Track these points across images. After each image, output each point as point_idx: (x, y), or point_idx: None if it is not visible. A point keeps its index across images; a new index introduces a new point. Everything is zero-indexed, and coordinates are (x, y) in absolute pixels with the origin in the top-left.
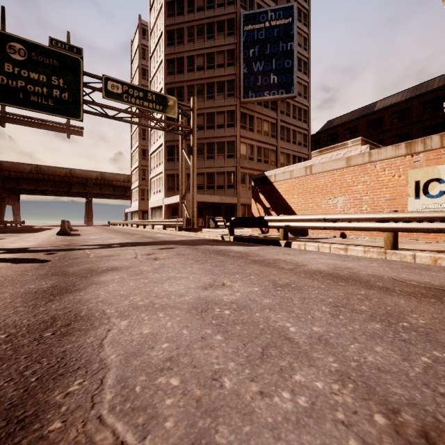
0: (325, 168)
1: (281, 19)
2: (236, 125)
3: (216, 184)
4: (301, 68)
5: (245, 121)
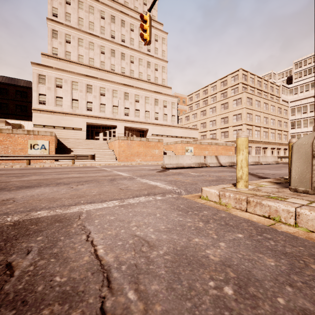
0: None
1: None
2: None
3: None
4: None
5: None
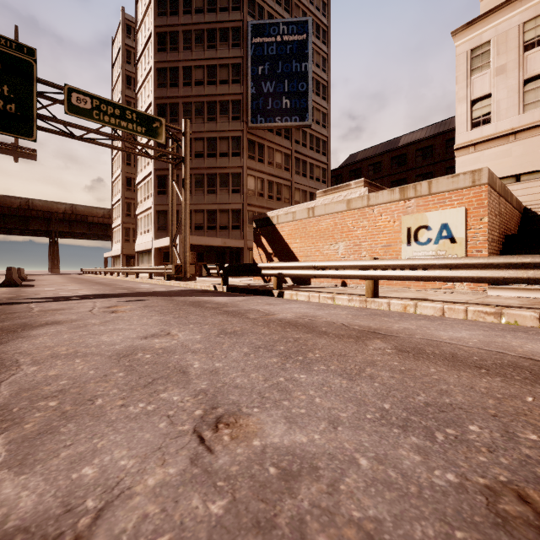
0: (327, 211)
1: (295, 35)
2: (243, 154)
3: (219, 224)
4: (319, 92)
5: (254, 150)
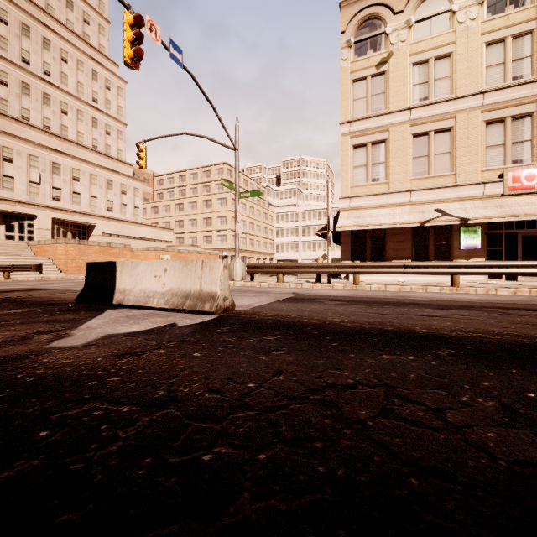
0: None
1: None
2: None
3: None
4: None
5: None
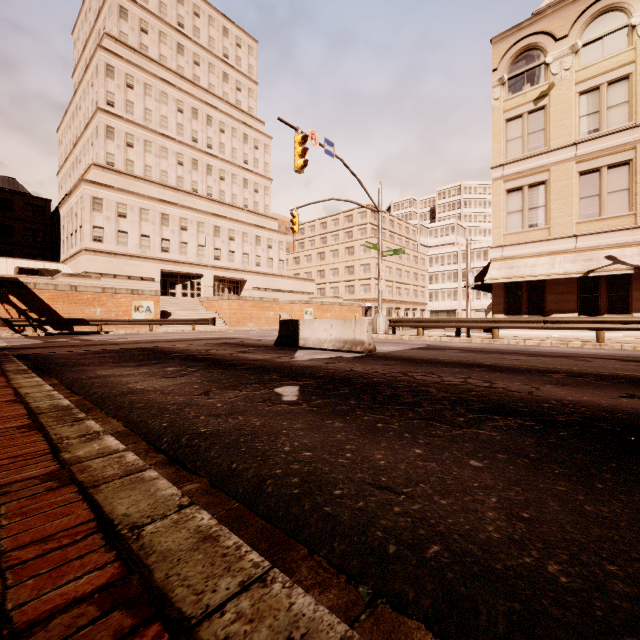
0: (89, 290)
1: None
2: None
3: None
4: None
5: None
